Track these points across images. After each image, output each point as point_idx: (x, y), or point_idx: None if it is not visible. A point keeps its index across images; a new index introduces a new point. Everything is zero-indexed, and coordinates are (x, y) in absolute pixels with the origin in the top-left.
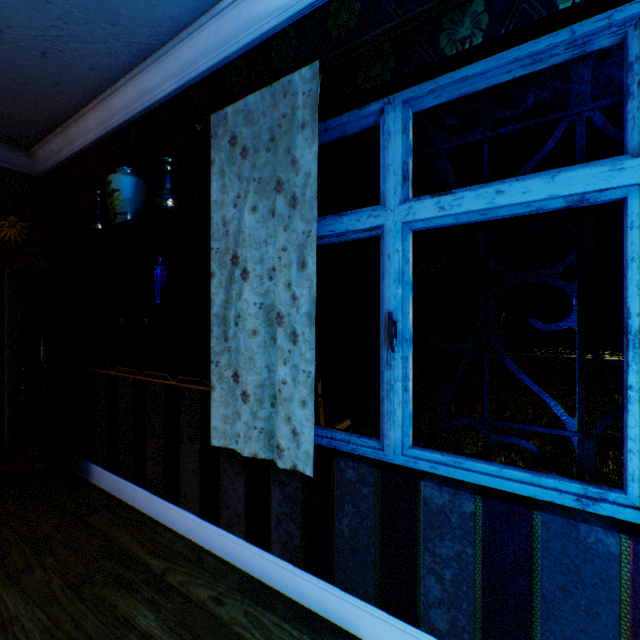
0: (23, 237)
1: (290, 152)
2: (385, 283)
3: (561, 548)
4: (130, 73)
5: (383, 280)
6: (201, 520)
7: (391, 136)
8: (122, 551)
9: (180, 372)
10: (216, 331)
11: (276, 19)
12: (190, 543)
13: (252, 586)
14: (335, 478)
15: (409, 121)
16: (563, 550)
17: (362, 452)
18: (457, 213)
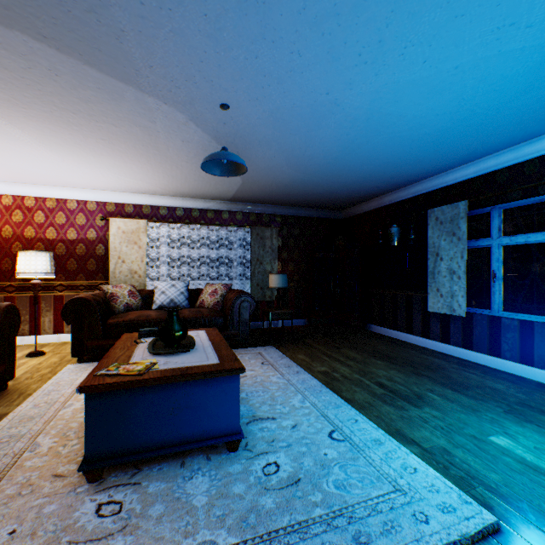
0: (342, 243)
1: (457, 225)
2: (491, 262)
3: (540, 330)
4: (393, 191)
5: (491, 261)
6: (421, 338)
7: (493, 218)
8: (395, 343)
9: (413, 290)
10: (429, 276)
11: (452, 182)
12: (417, 345)
13: (443, 353)
14: (473, 319)
15: (500, 213)
16: (541, 331)
17: (483, 313)
18: (515, 242)
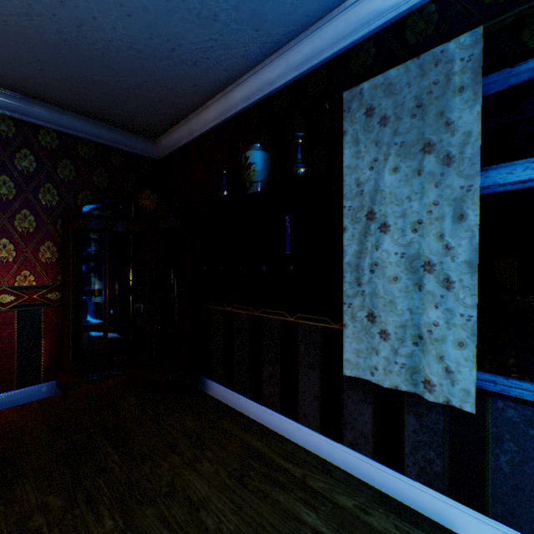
0: (154, 205)
1: (442, 115)
2: None
3: None
4: (253, 69)
5: None
6: (321, 436)
7: None
8: (259, 454)
9: (299, 311)
10: (348, 277)
11: None
12: (311, 454)
13: (388, 501)
14: (489, 416)
15: None
16: None
17: (515, 394)
18: None
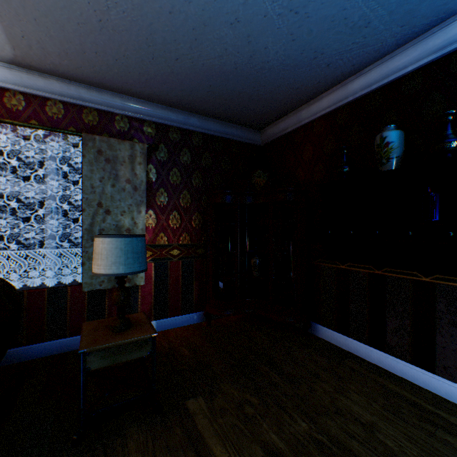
0: (263, 182)
1: None
2: None
3: None
4: (379, 60)
5: None
6: None
7: None
8: (400, 395)
9: (437, 272)
10: None
11: None
12: None
13: None
14: None
15: None
16: None
17: None
18: None
